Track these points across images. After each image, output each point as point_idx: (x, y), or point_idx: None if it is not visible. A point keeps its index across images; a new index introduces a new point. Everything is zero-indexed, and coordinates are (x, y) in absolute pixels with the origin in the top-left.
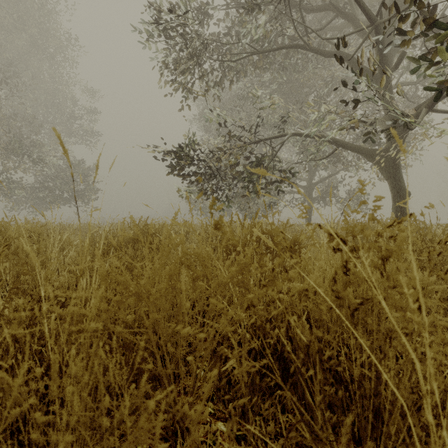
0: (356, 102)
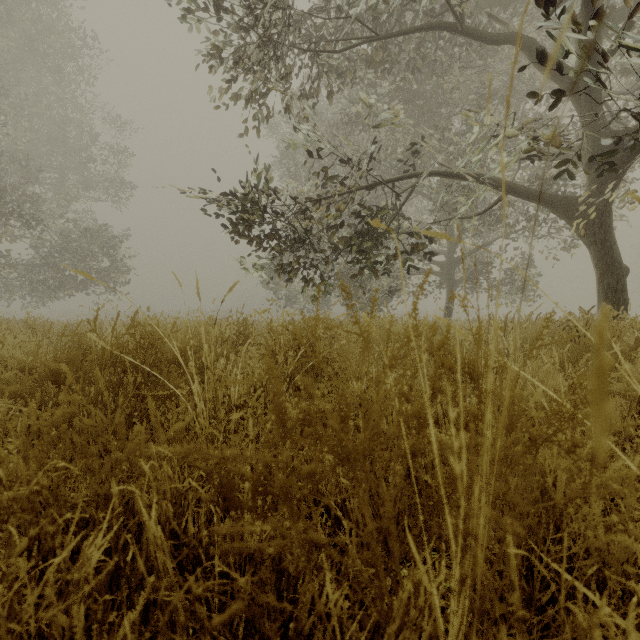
0: (557, 99)
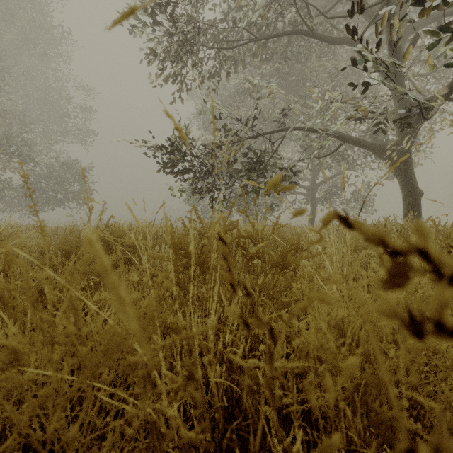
0: (366, 87)
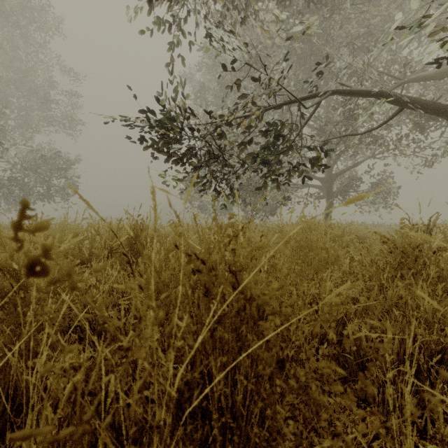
0: None
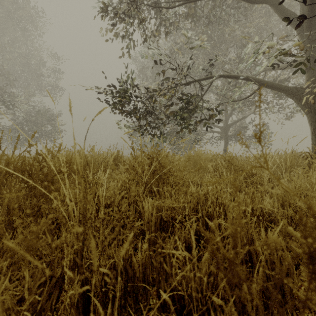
0: (301, 21)
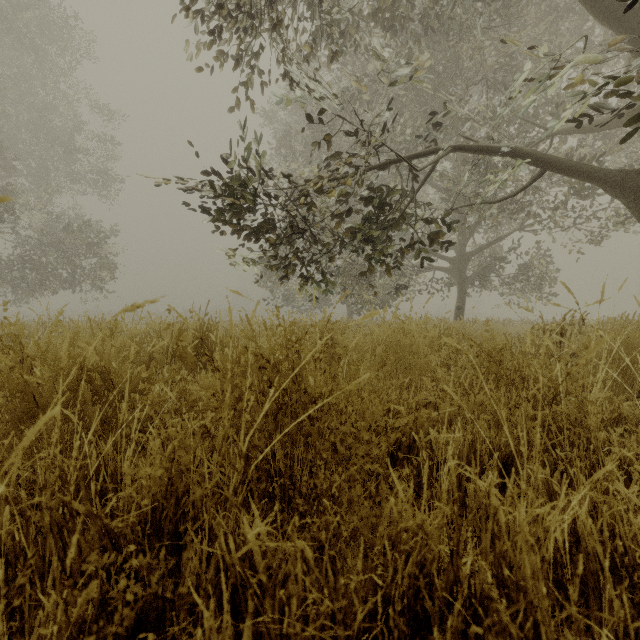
0: None
